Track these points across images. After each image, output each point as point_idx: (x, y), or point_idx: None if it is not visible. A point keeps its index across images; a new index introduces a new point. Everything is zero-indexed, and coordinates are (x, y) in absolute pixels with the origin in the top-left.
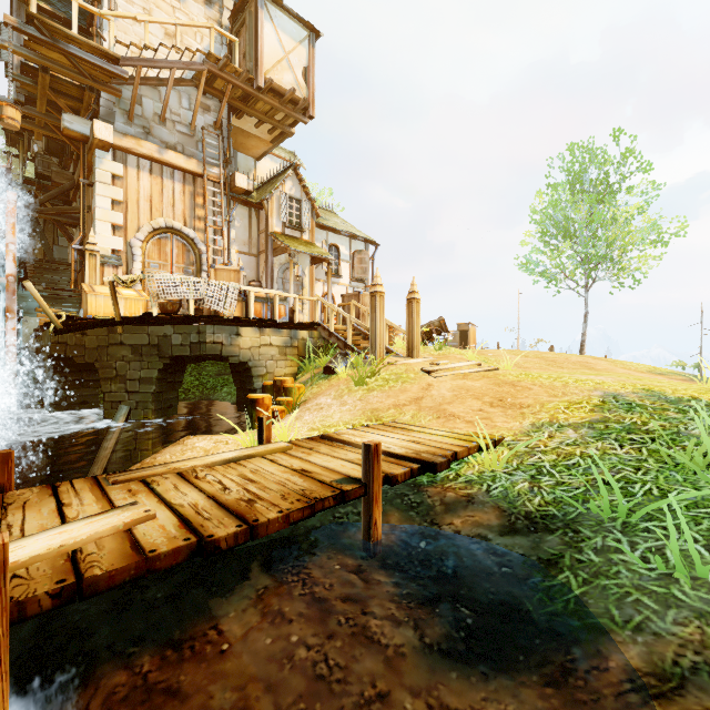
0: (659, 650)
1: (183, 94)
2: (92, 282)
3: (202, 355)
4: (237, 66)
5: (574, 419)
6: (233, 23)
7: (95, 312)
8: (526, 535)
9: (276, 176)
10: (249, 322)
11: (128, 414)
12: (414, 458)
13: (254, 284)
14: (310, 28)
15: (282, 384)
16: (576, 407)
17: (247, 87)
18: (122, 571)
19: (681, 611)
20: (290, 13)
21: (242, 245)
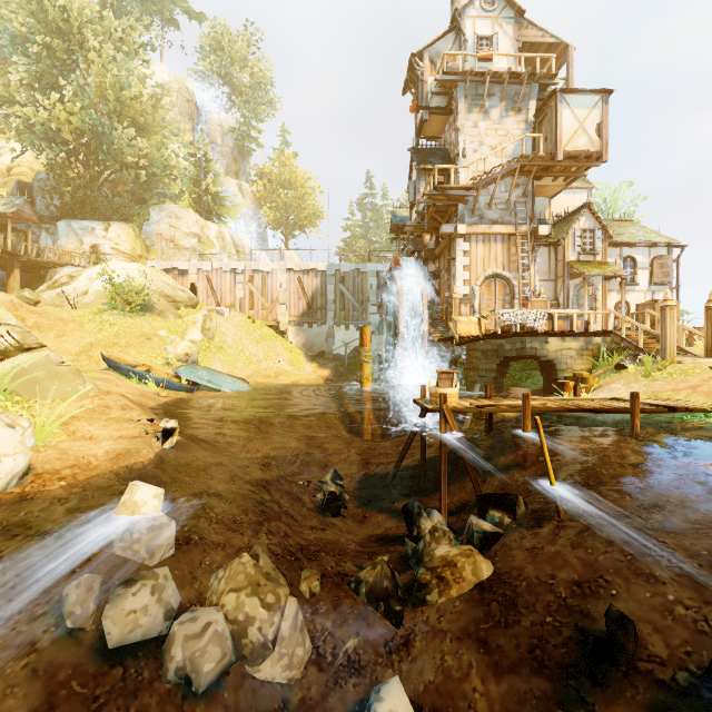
0: None
1: (501, 183)
2: (455, 315)
3: (523, 356)
4: (541, 153)
5: None
6: (536, 118)
7: (460, 332)
8: None
9: (571, 215)
10: (554, 334)
11: (480, 389)
12: (664, 405)
13: (552, 303)
14: (602, 92)
15: (580, 375)
16: None
17: (548, 162)
18: (547, 409)
19: None
20: (584, 92)
21: (542, 275)
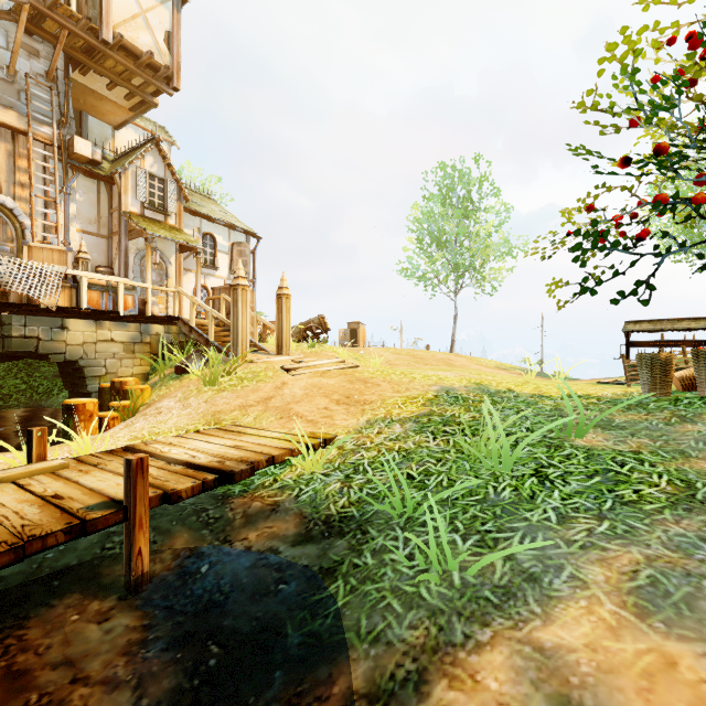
0: (384, 663)
1: None
2: None
3: (8, 352)
4: (74, 9)
5: (405, 414)
6: None
7: None
8: (318, 542)
9: (135, 149)
10: (77, 313)
11: None
12: (212, 468)
13: (103, 270)
14: None
15: (122, 386)
16: (411, 402)
17: (90, 37)
18: None
19: (419, 612)
20: None
21: (87, 224)
